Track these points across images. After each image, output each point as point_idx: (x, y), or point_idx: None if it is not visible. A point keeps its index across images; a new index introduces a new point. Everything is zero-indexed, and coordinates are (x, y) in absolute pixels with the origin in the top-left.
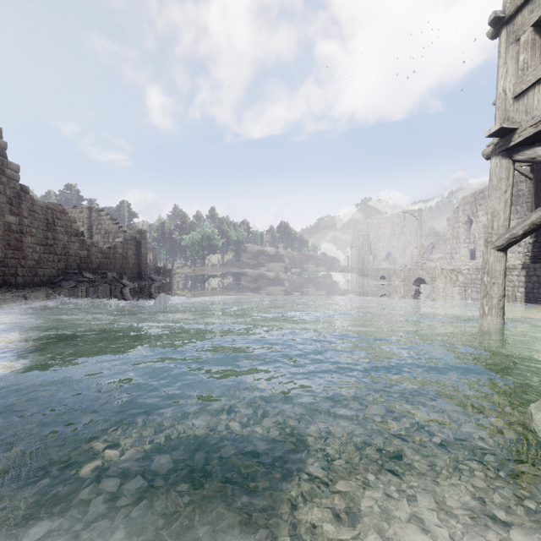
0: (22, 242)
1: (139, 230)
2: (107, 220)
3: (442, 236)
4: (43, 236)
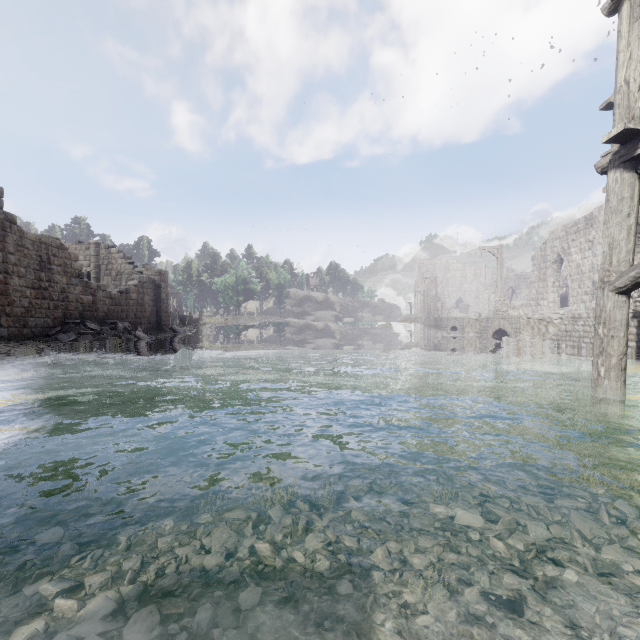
0: (7, 284)
1: (159, 271)
2: (119, 258)
3: (524, 278)
4: (35, 277)
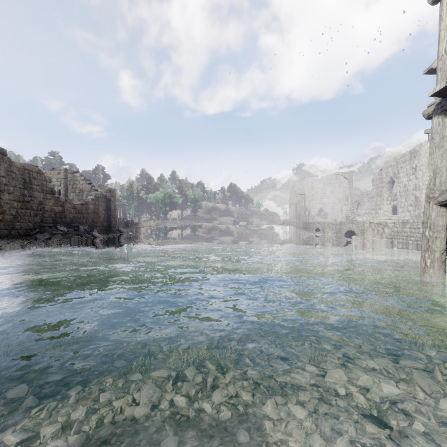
0: None
1: (109, 189)
2: (81, 180)
3: (366, 194)
4: (20, 193)
